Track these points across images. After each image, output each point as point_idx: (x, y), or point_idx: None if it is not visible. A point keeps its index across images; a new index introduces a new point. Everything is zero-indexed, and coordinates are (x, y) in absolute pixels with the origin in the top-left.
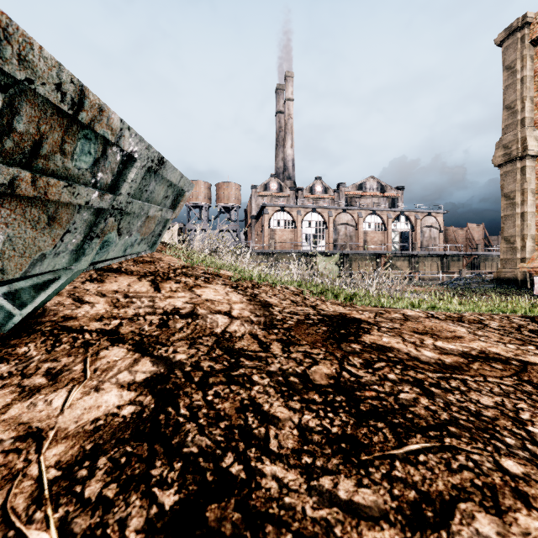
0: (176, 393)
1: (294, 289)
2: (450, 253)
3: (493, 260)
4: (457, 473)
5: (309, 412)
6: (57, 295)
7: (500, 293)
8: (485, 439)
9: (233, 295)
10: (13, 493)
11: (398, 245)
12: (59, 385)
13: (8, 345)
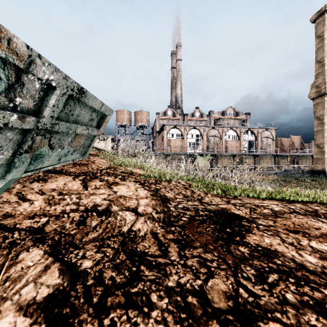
0: (71, 323)
1: (184, 183)
2: (280, 154)
3: (306, 158)
4: None
5: None
6: (8, 193)
7: (315, 180)
8: None
9: (140, 191)
10: None
11: (246, 149)
12: None
13: None
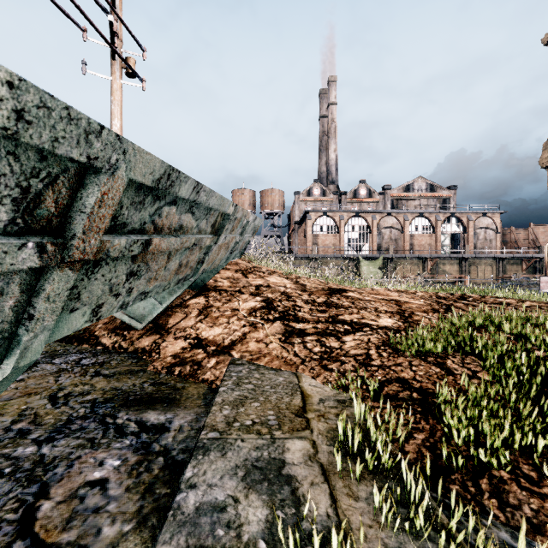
0: (272, 302)
1: (322, 281)
2: (507, 256)
3: None
4: (346, 312)
5: (313, 306)
6: None
7: None
8: (361, 309)
9: (285, 281)
10: (239, 316)
11: (446, 249)
12: (233, 302)
13: (204, 294)
